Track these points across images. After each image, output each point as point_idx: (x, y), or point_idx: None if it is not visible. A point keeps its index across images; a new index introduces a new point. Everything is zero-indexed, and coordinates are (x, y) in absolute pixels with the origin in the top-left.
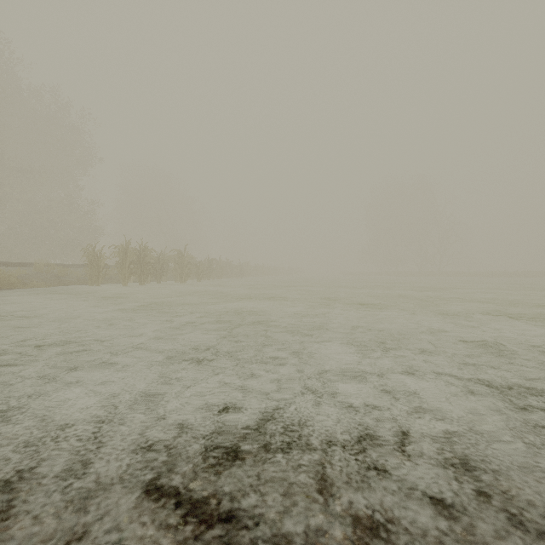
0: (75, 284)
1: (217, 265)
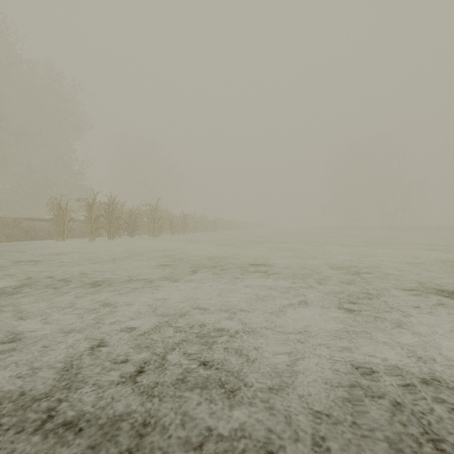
0: (43, 239)
1: (192, 220)
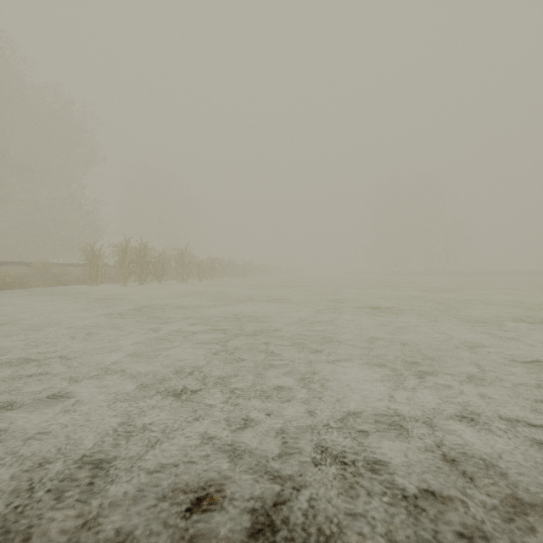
0: (74, 284)
1: (220, 264)
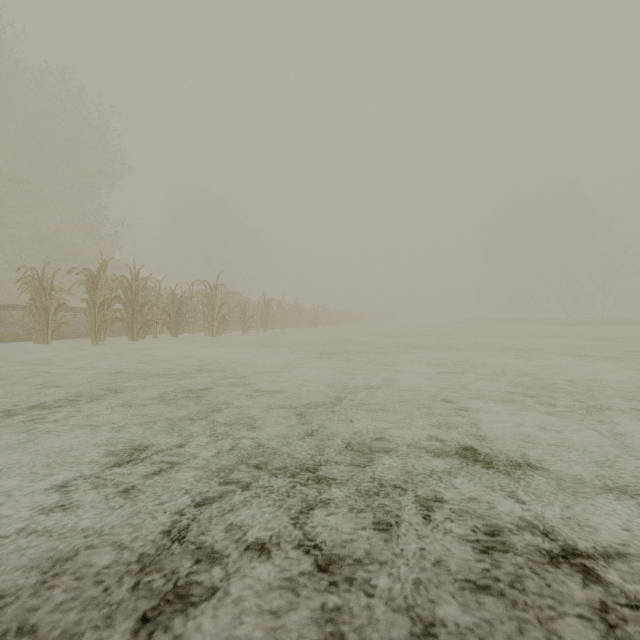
0: (19, 340)
1: (279, 308)
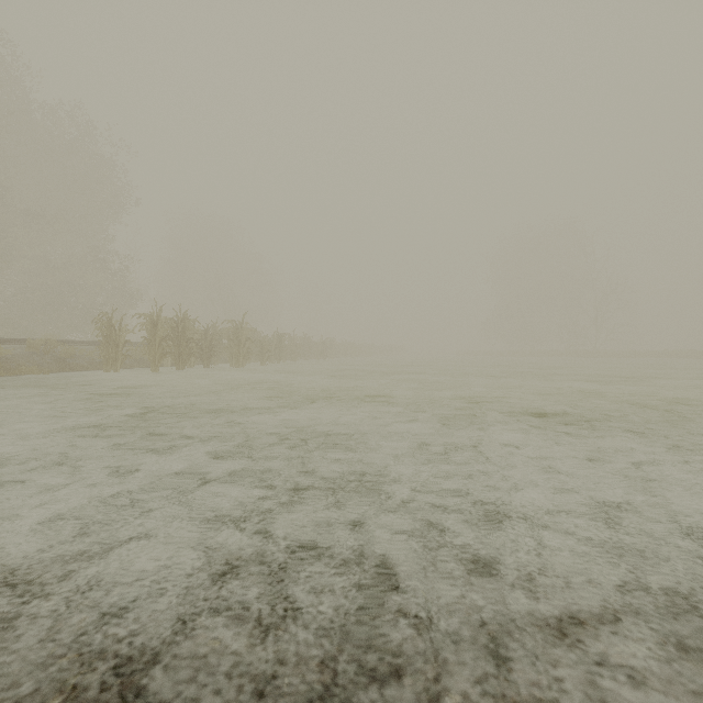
0: (86, 370)
1: (290, 342)
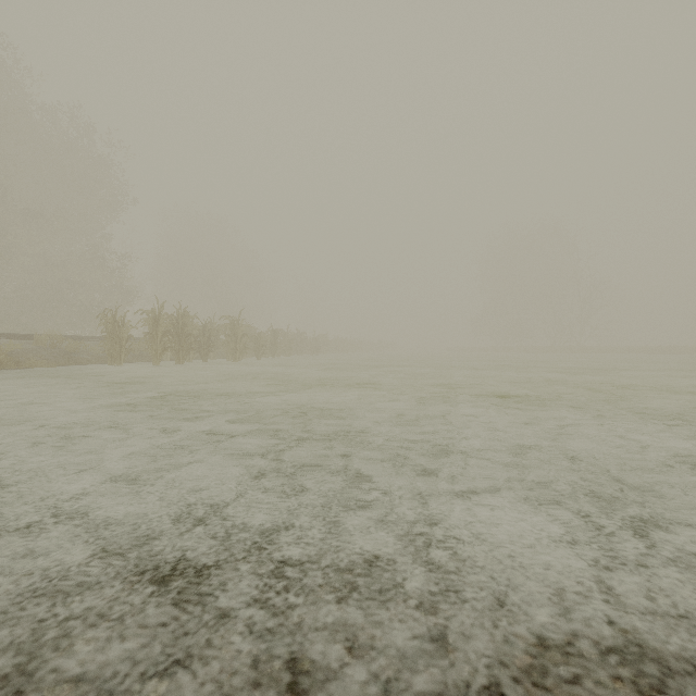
0: (90, 363)
1: (284, 337)
